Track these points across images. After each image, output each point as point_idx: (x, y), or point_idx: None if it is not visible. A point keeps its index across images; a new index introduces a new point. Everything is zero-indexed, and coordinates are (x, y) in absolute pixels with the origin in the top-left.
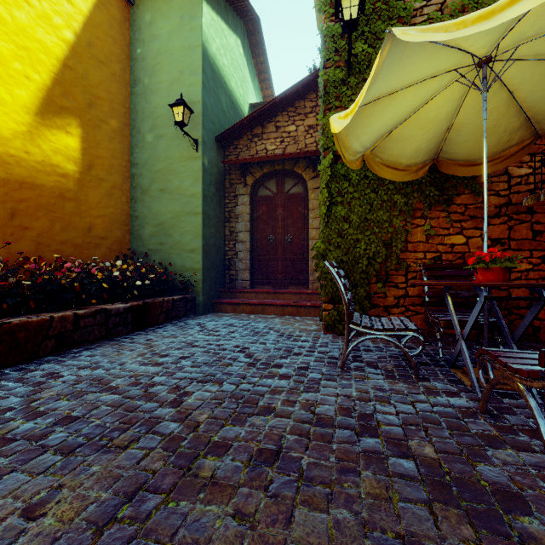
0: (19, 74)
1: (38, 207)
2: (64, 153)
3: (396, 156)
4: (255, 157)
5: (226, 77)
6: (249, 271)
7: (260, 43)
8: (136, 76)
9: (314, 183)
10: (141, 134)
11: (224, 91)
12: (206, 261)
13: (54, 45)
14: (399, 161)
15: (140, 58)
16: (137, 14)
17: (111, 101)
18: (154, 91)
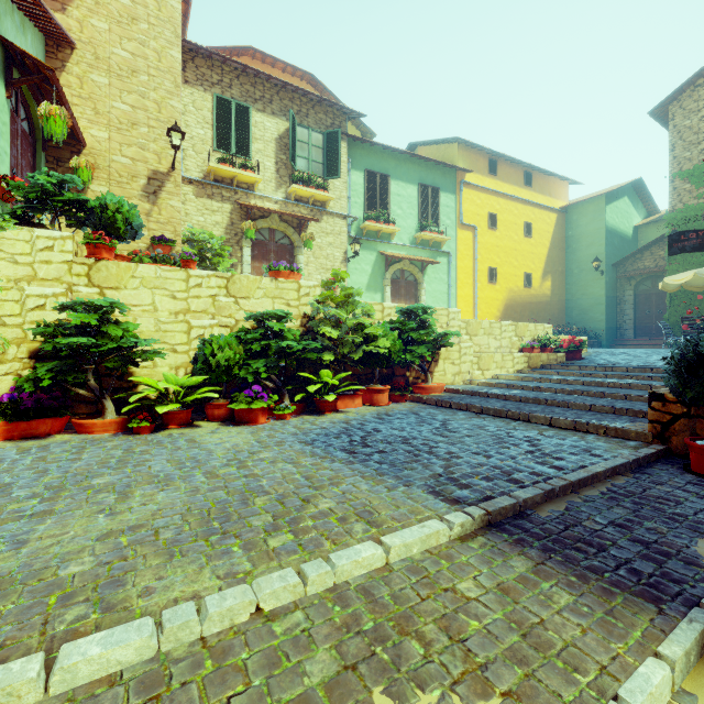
0: (538, 268)
1: (542, 309)
2: (547, 289)
3: (695, 284)
4: (636, 274)
5: (617, 228)
6: (633, 330)
7: (642, 186)
8: (568, 244)
9: None
10: (571, 270)
11: (616, 237)
12: (607, 325)
13: (545, 252)
14: (698, 285)
15: (571, 236)
16: (569, 216)
17: (559, 261)
18: (578, 250)
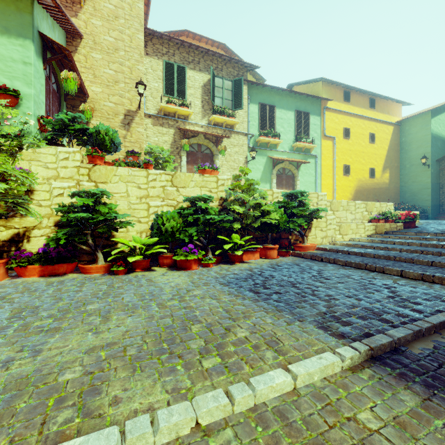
0: (379, 164)
1: (382, 193)
2: (386, 178)
3: None
4: None
5: (440, 134)
6: None
7: None
8: (402, 147)
9: None
10: (404, 165)
11: (439, 140)
12: (432, 203)
13: (384, 153)
14: None
15: (404, 141)
16: (402, 128)
17: (395, 159)
18: (409, 151)
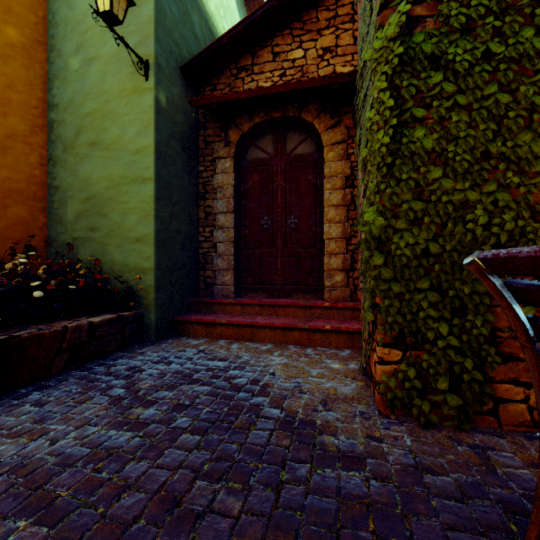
0: None
1: None
2: None
3: None
4: (241, 91)
5: None
6: (234, 271)
7: None
8: None
9: (333, 135)
10: (63, 57)
11: (197, 8)
12: (163, 255)
13: None
14: None
15: None
16: None
17: None
18: None
